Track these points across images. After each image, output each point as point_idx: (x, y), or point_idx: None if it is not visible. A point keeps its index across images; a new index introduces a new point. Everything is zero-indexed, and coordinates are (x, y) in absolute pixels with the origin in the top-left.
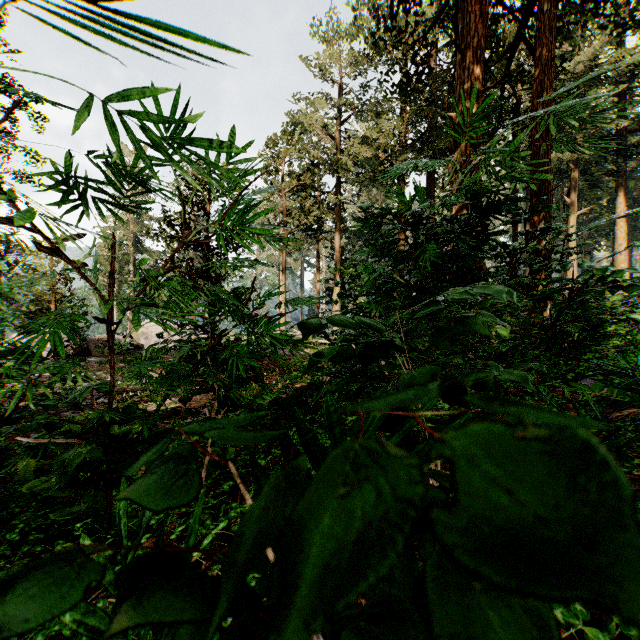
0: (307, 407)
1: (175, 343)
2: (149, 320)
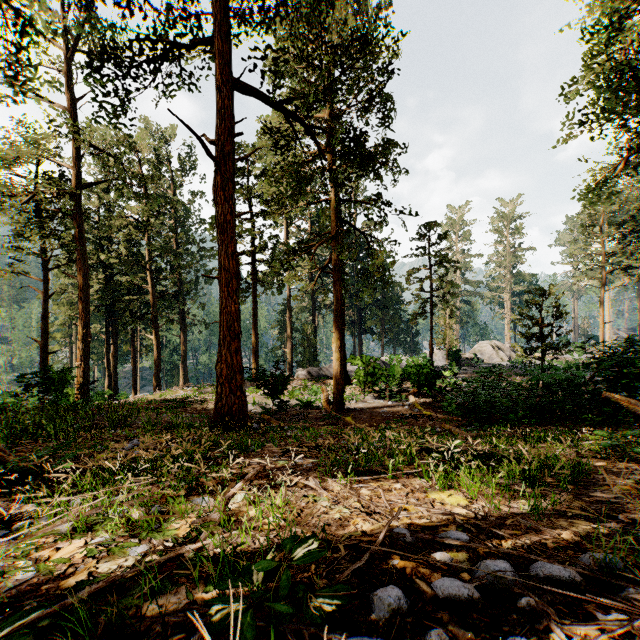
0: (583, 402)
1: (501, 359)
2: (482, 342)
